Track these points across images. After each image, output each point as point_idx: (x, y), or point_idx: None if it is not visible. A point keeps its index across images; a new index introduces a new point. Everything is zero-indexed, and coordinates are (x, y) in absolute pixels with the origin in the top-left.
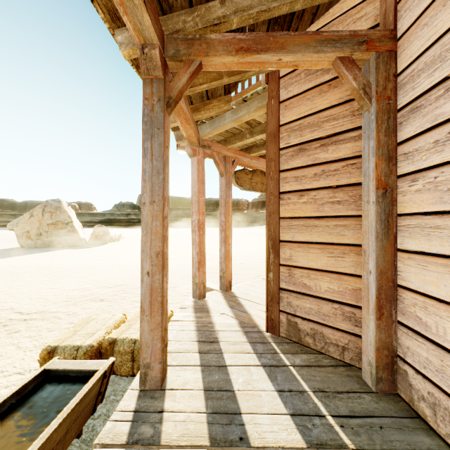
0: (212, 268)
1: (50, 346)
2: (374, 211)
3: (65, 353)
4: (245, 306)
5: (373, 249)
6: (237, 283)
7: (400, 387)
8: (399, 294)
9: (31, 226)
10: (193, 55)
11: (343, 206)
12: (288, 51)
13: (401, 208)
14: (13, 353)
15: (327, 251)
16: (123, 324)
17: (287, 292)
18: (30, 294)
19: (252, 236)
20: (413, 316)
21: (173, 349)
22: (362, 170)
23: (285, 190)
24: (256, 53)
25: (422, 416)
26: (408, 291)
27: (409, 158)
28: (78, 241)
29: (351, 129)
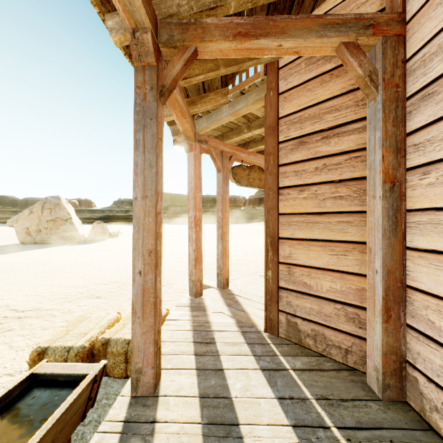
0: (209, 265)
1: (40, 347)
2: (381, 206)
3: (55, 354)
4: (242, 305)
5: (380, 247)
6: (234, 279)
7: (409, 394)
8: (408, 296)
9: (31, 222)
10: (188, 41)
11: (346, 201)
12: (289, 36)
13: (411, 203)
14: (5, 352)
15: (329, 248)
16: (117, 323)
17: (286, 291)
18: (26, 291)
19: (249, 232)
20: (424, 320)
21: (168, 350)
22: (367, 163)
23: (285, 185)
24: (255, 38)
25: (435, 428)
26: (419, 292)
27: (420, 149)
28: (77, 237)
29: (355, 120)
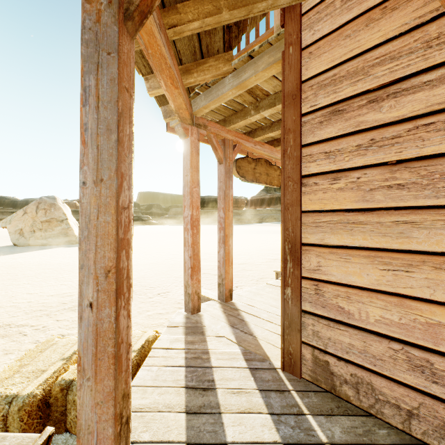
0: (210, 269)
1: None
2: None
3: None
4: (249, 325)
5: None
6: (237, 287)
7: None
8: None
9: (25, 223)
10: None
11: (409, 192)
12: None
13: None
14: None
15: (379, 261)
16: None
17: (312, 317)
18: (2, 301)
19: (251, 234)
20: None
21: (148, 403)
22: None
23: (310, 173)
24: None
25: None
26: None
27: None
28: (73, 239)
29: (425, 69)
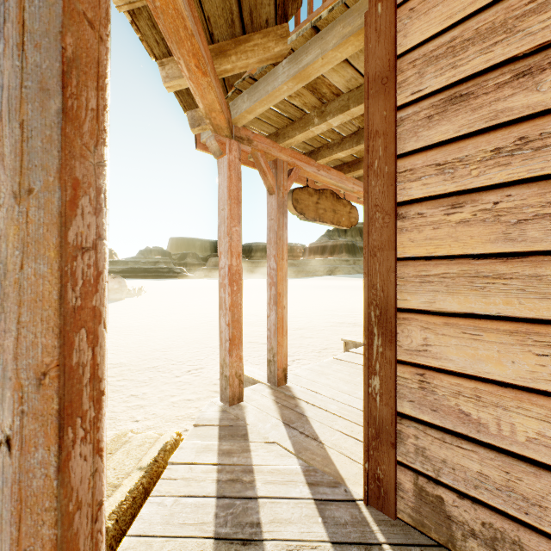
0: (258, 337)
1: None
2: None
3: None
4: (312, 423)
5: None
6: (294, 360)
7: None
8: None
9: None
10: None
11: None
12: None
13: None
14: None
15: (536, 340)
16: None
17: (415, 425)
18: None
19: (310, 290)
20: None
21: None
22: None
23: (411, 198)
24: None
25: None
26: None
27: None
28: None
29: None
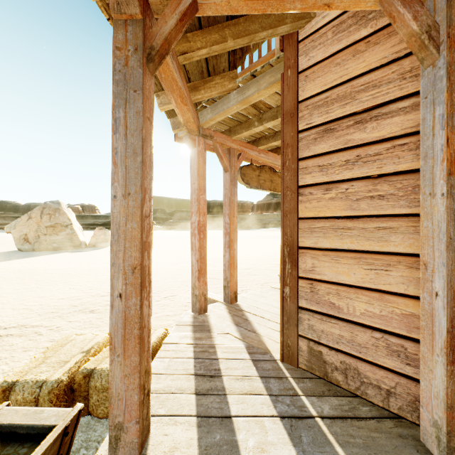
0: (216, 274)
1: (7, 381)
2: (444, 207)
3: (24, 391)
4: (253, 324)
5: (443, 261)
6: (242, 290)
7: None
8: None
9: (29, 228)
10: None
11: (388, 202)
12: None
13: None
14: None
15: (364, 261)
16: (105, 348)
17: (308, 313)
18: (14, 304)
19: (257, 239)
20: None
21: (162, 387)
22: (420, 151)
23: (306, 183)
24: None
25: None
26: None
27: None
28: (77, 244)
29: (400, 97)
